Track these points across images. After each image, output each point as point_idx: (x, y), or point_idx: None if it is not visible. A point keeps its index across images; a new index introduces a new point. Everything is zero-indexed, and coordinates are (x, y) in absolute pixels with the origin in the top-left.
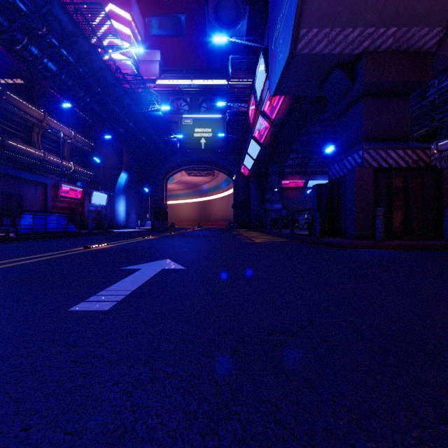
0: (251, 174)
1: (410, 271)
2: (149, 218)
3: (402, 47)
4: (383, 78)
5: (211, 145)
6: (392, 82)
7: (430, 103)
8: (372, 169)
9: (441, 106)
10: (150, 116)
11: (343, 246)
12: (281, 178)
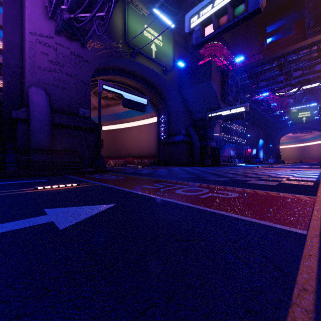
0: None
1: None
2: (272, 158)
3: None
4: None
5: (309, 120)
6: None
7: None
8: None
9: None
10: (278, 120)
11: None
12: None
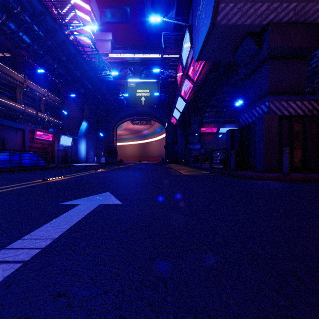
0: (178, 123)
1: None
2: (103, 155)
3: (300, 19)
4: (285, 44)
5: (148, 102)
6: (292, 48)
7: (313, 69)
8: (277, 116)
9: (318, 72)
10: (103, 79)
11: (256, 178)
12: (200, 126)
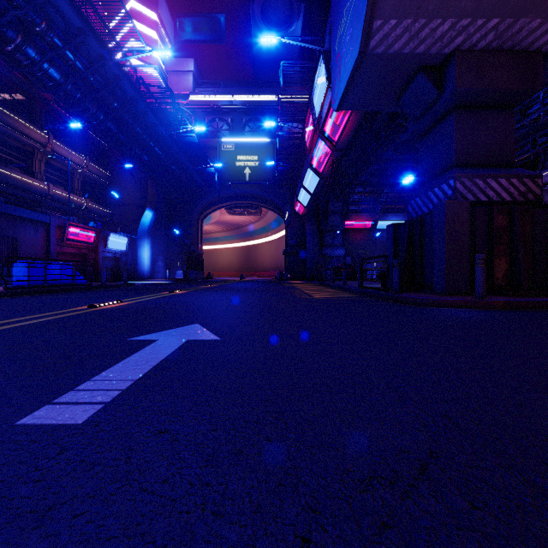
0: (307, 212)
1: (543, 344)
2: (180, 267)
3: (506, 44)
4: (481, 84)
5: (257, 177)
6: (492, 91)
7: (533, 123)
8: (468, 203)
9: (544, 126)
10: (180, 139)
11: (431, 304)
12: (344, 217)
